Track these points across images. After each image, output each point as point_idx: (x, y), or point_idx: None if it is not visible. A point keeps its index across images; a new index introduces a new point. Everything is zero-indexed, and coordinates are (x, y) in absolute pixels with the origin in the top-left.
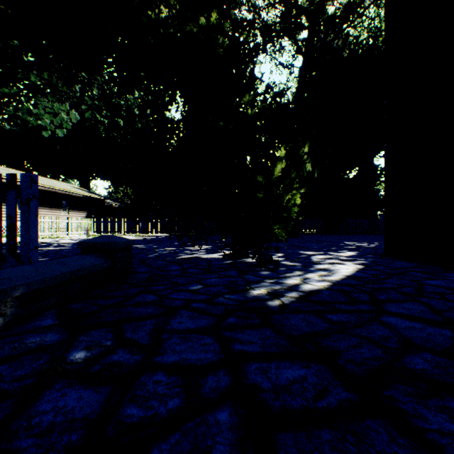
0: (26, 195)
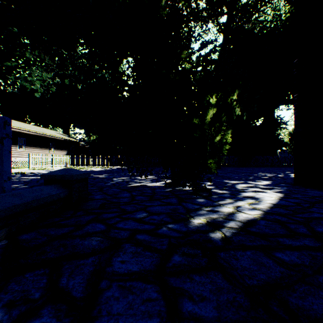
0: (0, 135)
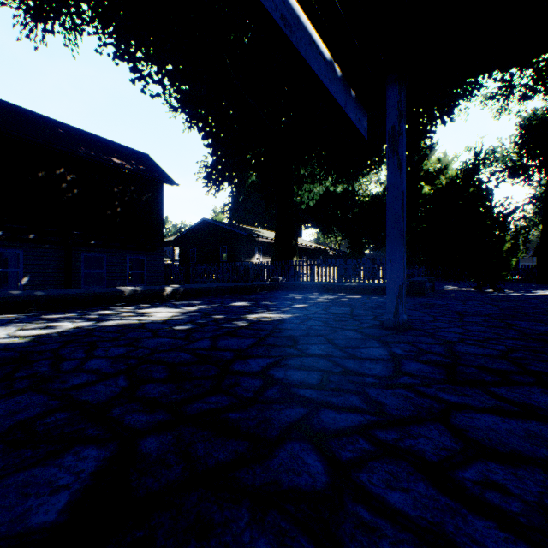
0: None
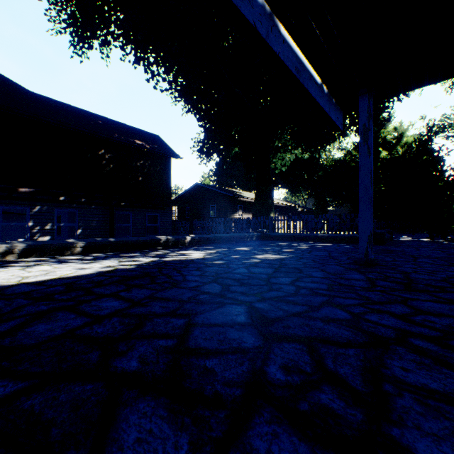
0: None
